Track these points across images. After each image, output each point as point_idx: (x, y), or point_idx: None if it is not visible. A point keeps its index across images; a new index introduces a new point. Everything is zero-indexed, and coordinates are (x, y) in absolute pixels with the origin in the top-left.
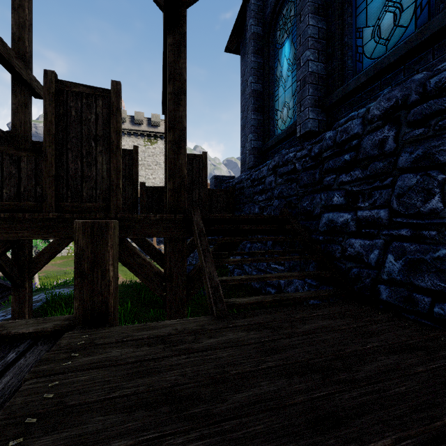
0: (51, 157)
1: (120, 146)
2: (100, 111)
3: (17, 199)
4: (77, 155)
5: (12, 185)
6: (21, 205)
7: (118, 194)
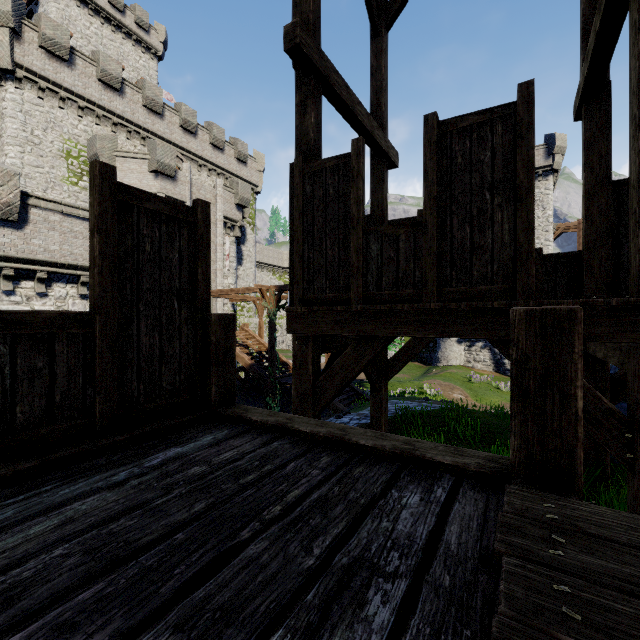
0: (432, 229)
1: (533, 188)
2: (497, 143)
3: (395, 288)
4: (464, 217)
5: (391, 270)
6: (399, 295)
7: (529, 268)
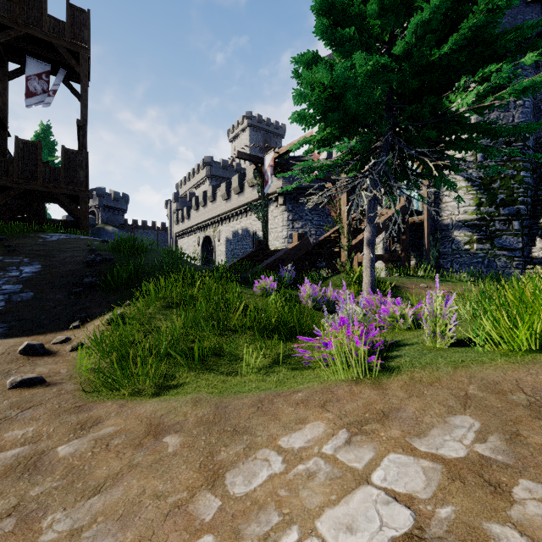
0: None
1: None
2: None
3: None
4: None
5: None
6: None
7: None
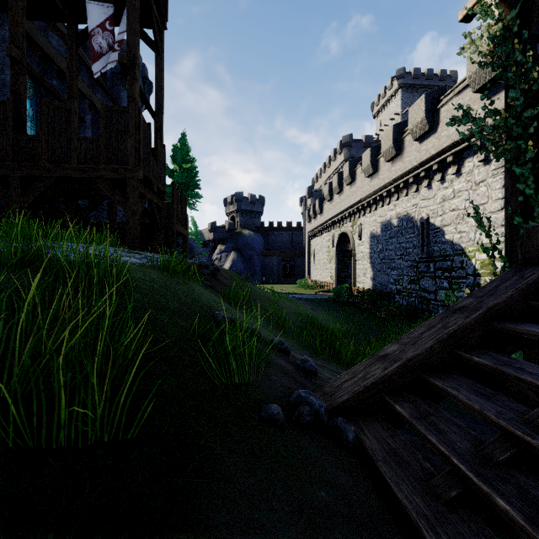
0: None
1: None
2: None
3: None
4: None
5: None
6: None
7: None
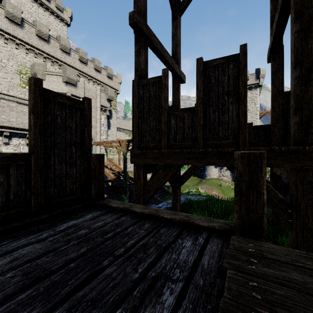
0: (200, 113)
1: (246, 94)
2: (230, 73)
3: (183, 141)
4: (215, 108)
5: (180, 133)
6: (184, 145)
7: (245, 132)
